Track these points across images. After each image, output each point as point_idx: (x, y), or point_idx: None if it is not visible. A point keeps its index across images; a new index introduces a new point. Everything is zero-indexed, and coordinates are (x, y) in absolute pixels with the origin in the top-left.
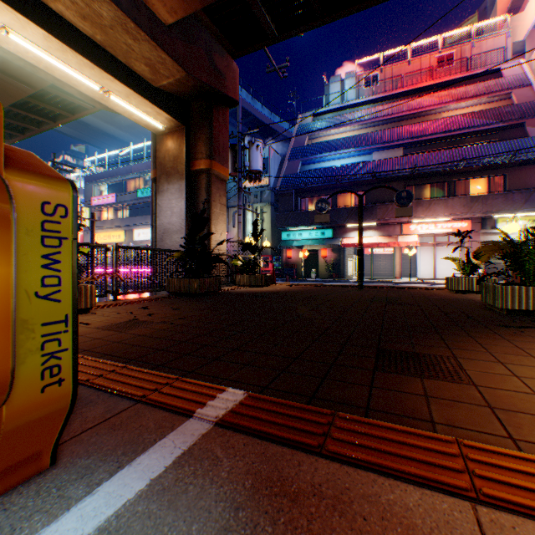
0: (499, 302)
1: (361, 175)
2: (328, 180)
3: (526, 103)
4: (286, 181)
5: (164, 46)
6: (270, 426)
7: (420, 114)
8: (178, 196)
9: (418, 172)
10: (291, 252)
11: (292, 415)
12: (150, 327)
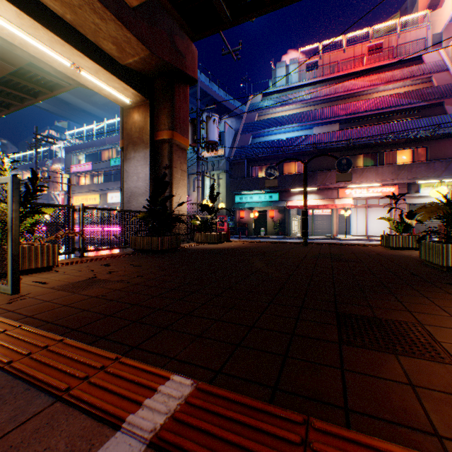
0: (440, 259)
1: (304, 146)
2: (275, 151)
3: (444, 85)
4: (239, 152)
5: (129, 26)
6: (223, 450)
7: (354, 94)
8: (143, 163)
9: (352, 144)
10: (243, 213)
11: (253, 425)
12: (106, 286)
